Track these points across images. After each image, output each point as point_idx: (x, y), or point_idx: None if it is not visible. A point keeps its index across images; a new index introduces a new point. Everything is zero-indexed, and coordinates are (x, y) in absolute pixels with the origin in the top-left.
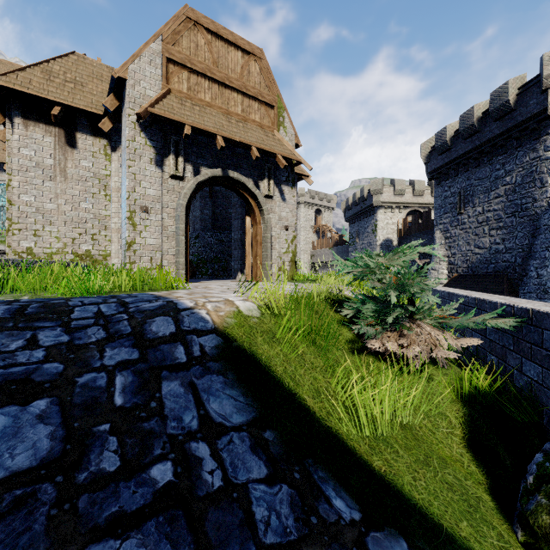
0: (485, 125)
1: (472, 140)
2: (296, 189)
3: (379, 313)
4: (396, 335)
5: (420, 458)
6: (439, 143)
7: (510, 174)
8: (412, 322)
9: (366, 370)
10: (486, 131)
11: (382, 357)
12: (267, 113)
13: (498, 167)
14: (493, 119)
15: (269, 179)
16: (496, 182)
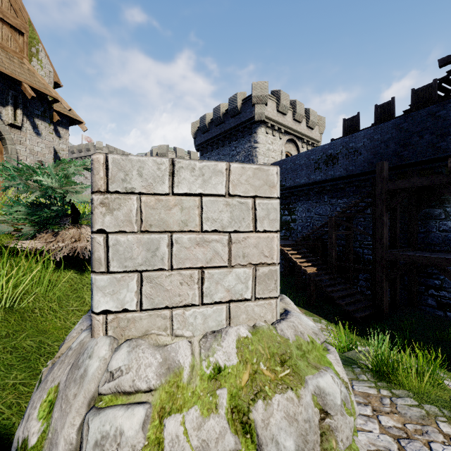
0: (226, 119)
1: (220, 127)
2: (68, 132)
3: (33, 216)
4: (49, 235)
5: (1, 333)
6: (202, 125)
7: (239, 154)
8: (74, 225)
9: (0, 269)
10: (227, 123)
11: (39, 258)
12: (13, 36)
13: (233, 148)
14: (230, 116)
15: (15, 107)
16: (232, 158)
